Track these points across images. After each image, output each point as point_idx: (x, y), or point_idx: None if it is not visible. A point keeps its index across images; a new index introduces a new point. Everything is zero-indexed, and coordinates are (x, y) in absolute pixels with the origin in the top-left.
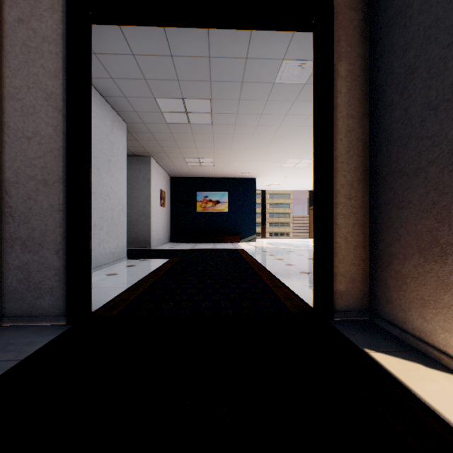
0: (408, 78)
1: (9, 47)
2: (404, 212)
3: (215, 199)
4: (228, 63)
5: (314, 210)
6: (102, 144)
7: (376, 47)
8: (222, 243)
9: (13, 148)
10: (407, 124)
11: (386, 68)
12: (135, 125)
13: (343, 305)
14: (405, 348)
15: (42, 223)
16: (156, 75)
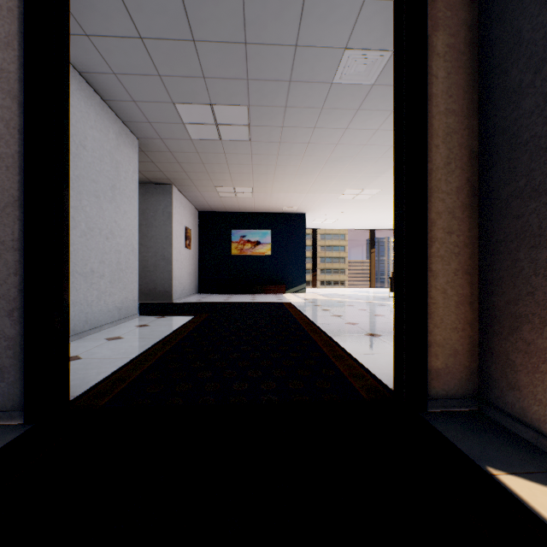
0: None
1: None
2: (543, 252)
3: (255, 240)
4: (271, 52)
5: (397, 250)
6: (103, 163)
7: (490, 8)
8: (263, 294)
9: None
10: None
11: (509, 36)
12: (150, 142)
13: (440, 389)
14: None
15: None
16: (174, 69)
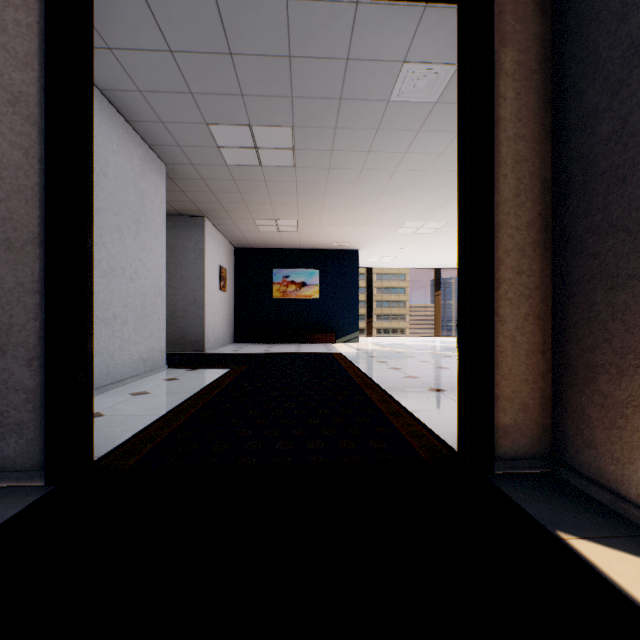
0: (627, 64)
1: None
2: (620, 294)
3: (300, 281)
4: (318, 67)
5: (460, 292)
6: (126, 193)
7: (564, 21)
8: (310, 343)
9: None
10: (626, 143)
11: (585, 53)
12: (179, 168)
13: (509, 448)
14: (628, 530)
15: (3, 313)
16: (208, 86)
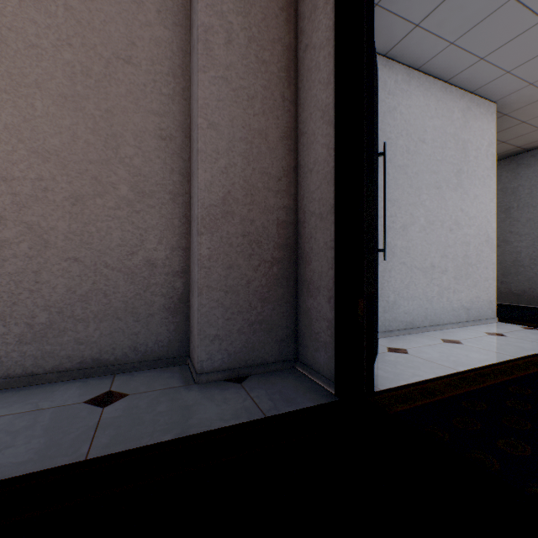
0: None
1: (300, 84)
2: None
3: None
4: None
5: None
6: (444, 150)
7: None
8: None
9: (302, 187)
10: None
11: None
12: (512, 98)
13: None
14: None
15: (318, 264)
16: None
